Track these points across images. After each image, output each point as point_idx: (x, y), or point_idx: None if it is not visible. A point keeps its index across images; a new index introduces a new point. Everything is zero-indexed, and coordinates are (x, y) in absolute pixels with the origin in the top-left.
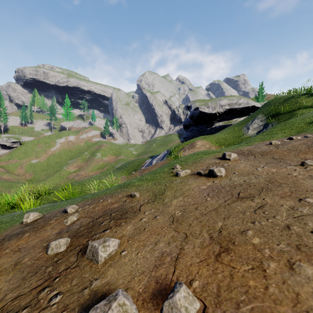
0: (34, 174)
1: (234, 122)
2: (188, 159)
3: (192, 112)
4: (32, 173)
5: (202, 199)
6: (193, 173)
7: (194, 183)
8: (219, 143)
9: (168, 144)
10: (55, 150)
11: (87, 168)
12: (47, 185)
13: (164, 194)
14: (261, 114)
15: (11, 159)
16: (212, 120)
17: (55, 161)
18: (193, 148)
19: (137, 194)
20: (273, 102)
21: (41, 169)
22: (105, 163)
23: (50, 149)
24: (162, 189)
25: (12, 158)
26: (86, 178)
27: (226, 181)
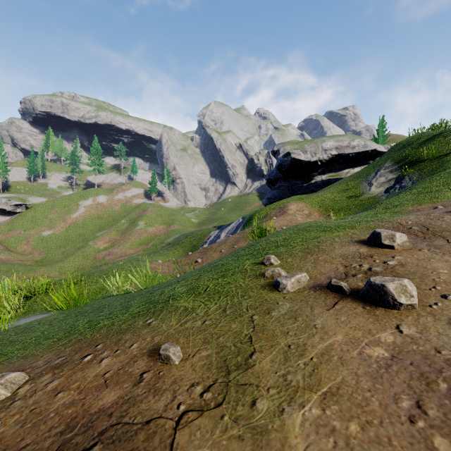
0: (47, 252)
1: (344, 175)
2: (289, 241)
3: (280, 159)
4: (42, 251)
5: (411, 438)
6: (318, 285)
7: (337, 327)
8: (324, 207)
9: (243, 208)
10: (78, 217)
11: (124, 244)
12: (64, 268)
13: (252, 368)
14: (390, 162)
15: (12, 230)
16: (312, 172)
17: (77, 232)
18: (285, 215)
19: (174, 354)
20: (409, 143)
21: (56, 245)
22: (151, 236)
23: (70, 215)
24: (243, 336)
25: (14, 229)
26: (123, 258)
27: (447, 334)
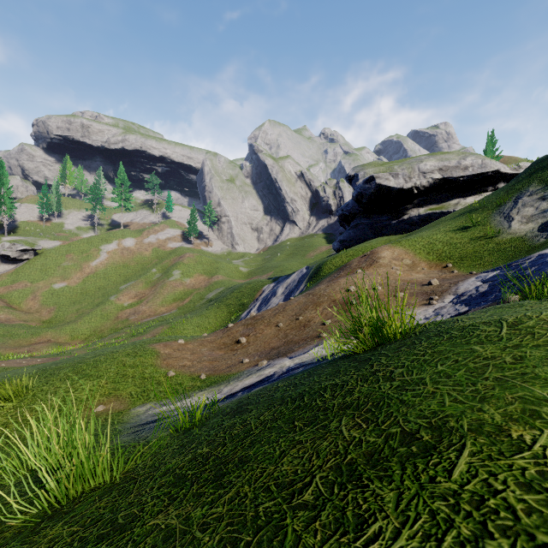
0: (57, 310)
1: (453, 208)
2: None
3: (360, 187)
4: (52, 308)
5: None
6: None
7: None
8: (436, 254)
9: (306, 253)
10: (99, 265)
11: (154, 300)
12: (77, 331)
13: None
14: (538, 184)
15: (16, 282)
16: (404, 204)
17: (96, 285)
18: (375, 266)
19: None
20: None
21: (70, 301)
22: (189, 290)
23: (88, 263)
24: None
25: (19, 280)
26: (151, 318)
27: None
